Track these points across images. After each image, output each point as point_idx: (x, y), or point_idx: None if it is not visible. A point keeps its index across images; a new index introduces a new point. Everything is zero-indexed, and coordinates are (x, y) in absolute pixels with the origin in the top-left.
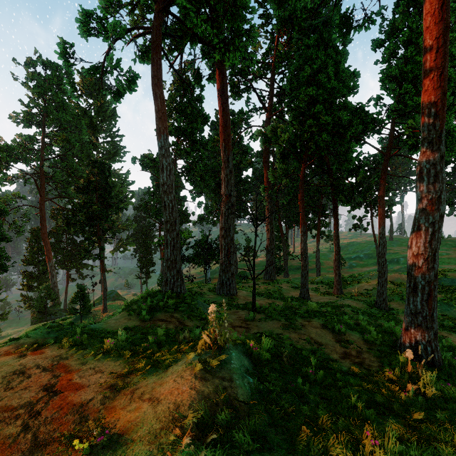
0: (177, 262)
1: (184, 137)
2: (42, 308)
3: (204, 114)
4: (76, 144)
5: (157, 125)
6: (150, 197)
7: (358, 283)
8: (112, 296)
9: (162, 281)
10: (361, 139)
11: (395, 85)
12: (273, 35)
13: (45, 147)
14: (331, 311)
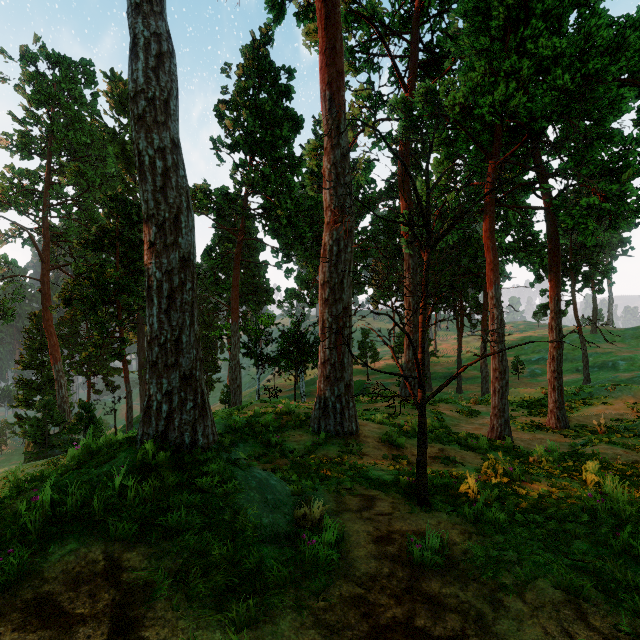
0: (181, 349)
1: (260, 154)
2: (40, 437)
3: (294, 115)
4: (96, 180)
5: None
6: (206, 257)
7: (587, 405)
8: None
9: (227, 395)
10: (639, 83)
11: None
12: None
13: (51, 186)
14: None
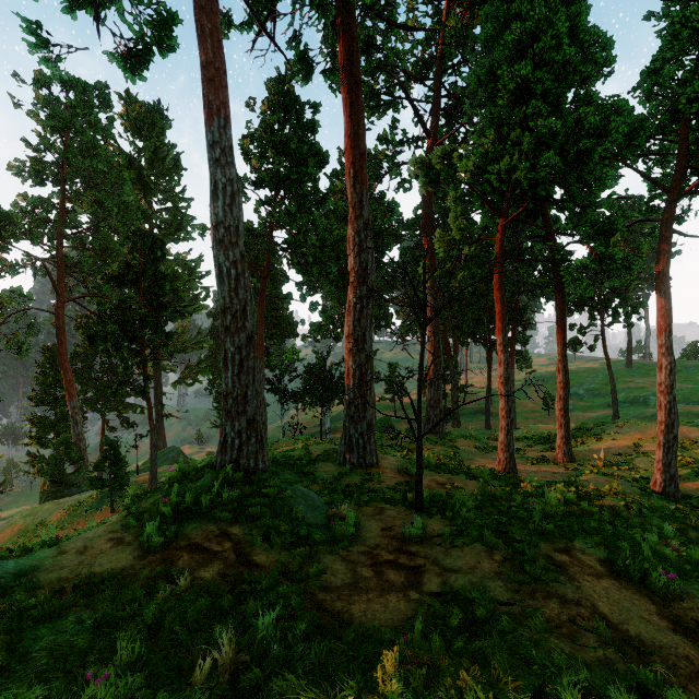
0: (247, 401)
1: (285, 191)
2: (57, 476)
3: (320, 151)
4: (113, 209)
5: (205, 97)
6: None
7: (598, 440)
8: (171, 456)
9: None
10: (622, 161)
11: (677, 69)
12: (438, 9)
13: (65, 215)
14: (591, 510)
